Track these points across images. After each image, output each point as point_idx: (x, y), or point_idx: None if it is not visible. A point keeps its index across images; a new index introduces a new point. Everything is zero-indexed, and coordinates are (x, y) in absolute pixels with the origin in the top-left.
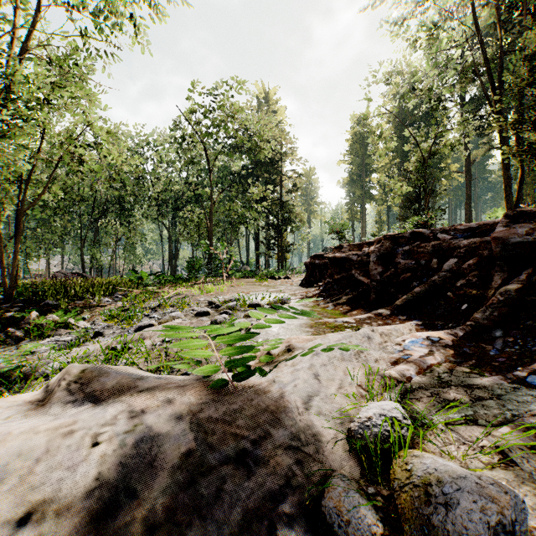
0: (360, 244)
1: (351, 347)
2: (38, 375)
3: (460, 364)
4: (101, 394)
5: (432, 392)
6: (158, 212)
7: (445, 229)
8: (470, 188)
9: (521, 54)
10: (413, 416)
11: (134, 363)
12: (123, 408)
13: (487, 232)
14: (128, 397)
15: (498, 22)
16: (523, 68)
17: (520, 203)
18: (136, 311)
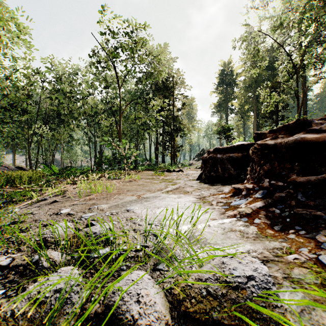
0: None
1: None
2: None
3: None
4: None
5: None
6: (86, 123)
7: None
8: (306, 107)
9: None
10: None
11: None
12: None
13: None
14: None
15: None
16: None
17: None
18: None
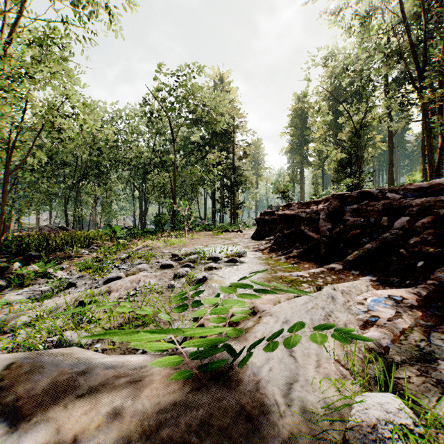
0: (308, 203)
1: (346, 333)
2: (7, 329)
3: (432, 329)
4: (25, 404)
5: (419, 369)
6: (130, 175)
7: (394, 189)
8: (392, 155)
9: (439, 39)
10: (411, 408)
11: (97, 322)
12: (46, 437)
13: (440, 191)
14: (60, 411)
15: (422, 11)
16: (442, 51)
17: (440, 167)
18: (106, 263)
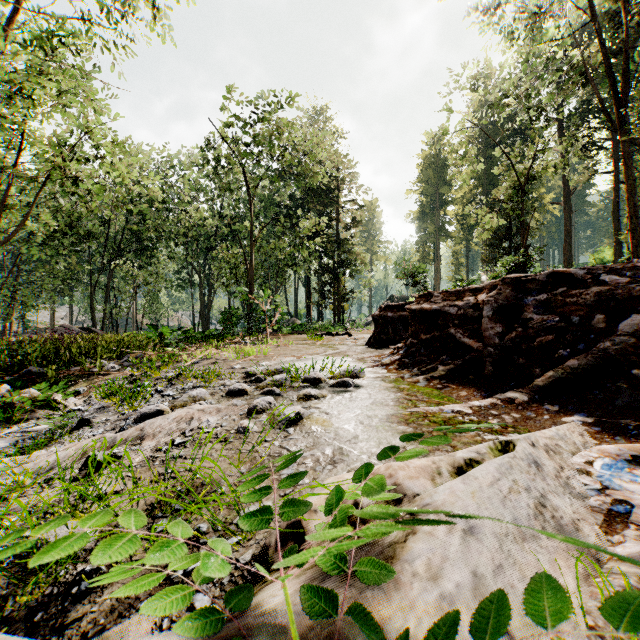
0: (459, 292)
1: None
2: None
3: None
4: None
5: None
6: (187, 252)
7: (614, 268)
8: (569, 223)
9: None
10: None
11: (106, 505)
12: None
13: None
14: None
15: (623, 3)
16: None
17: None
18: (142, 386)
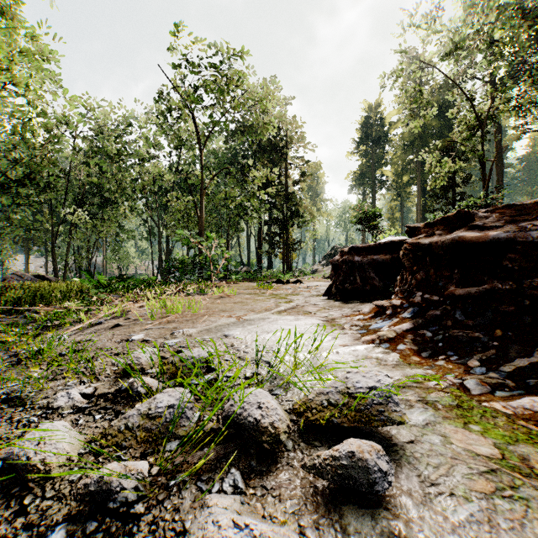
0: None
1: None
2: None
3: None
4: None
5: None
6: (146, 205)
7: None
8: (501, 178)
9: None
10: None
11: None
12: None
13: None
14: None
15: None
16: None
17: None
18: None
